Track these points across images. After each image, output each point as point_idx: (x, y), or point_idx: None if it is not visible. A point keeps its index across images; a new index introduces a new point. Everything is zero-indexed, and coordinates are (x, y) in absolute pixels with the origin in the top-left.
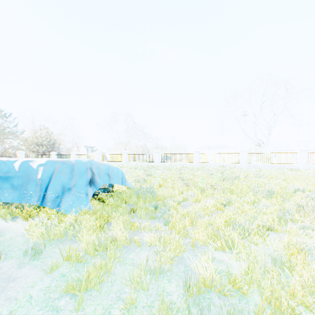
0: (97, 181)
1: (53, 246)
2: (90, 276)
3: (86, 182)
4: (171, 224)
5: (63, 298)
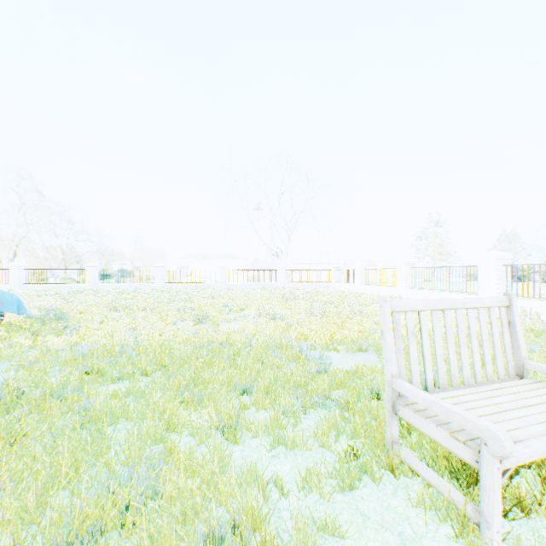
0: None
1: None
2: (3, 354)
3: None
4: (76, 334)
5: None
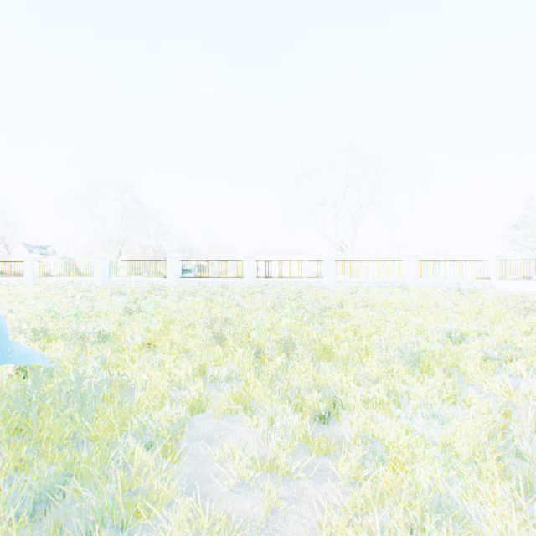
0: None
1: None
2: None
3: None
4: None
5: None
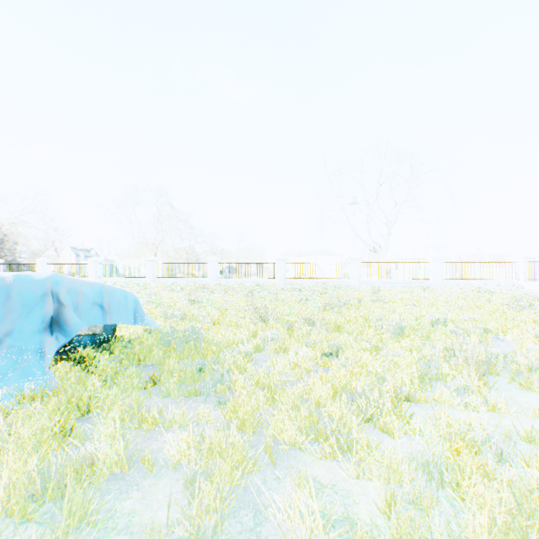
0: (69, 322)
1: None
2: None
3: (42, 325)
4: (230, 406)
5: None
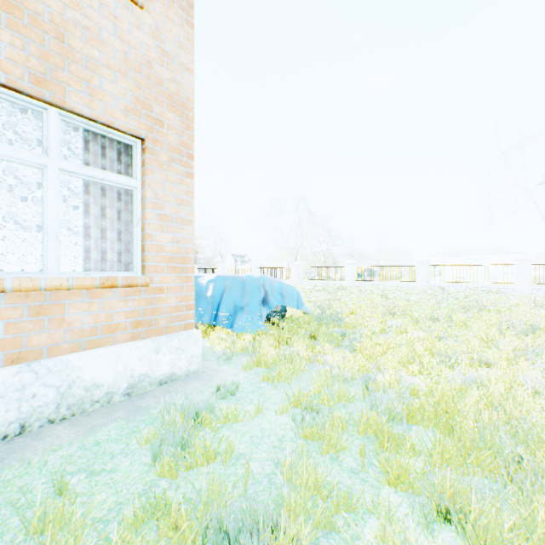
0: (270, 301)
1: (239, 357)
2: (281, 371)
3: (259, 301)
4: (359, 350)
5: (262, 383)
